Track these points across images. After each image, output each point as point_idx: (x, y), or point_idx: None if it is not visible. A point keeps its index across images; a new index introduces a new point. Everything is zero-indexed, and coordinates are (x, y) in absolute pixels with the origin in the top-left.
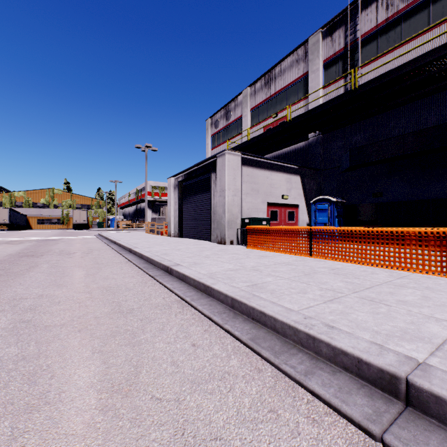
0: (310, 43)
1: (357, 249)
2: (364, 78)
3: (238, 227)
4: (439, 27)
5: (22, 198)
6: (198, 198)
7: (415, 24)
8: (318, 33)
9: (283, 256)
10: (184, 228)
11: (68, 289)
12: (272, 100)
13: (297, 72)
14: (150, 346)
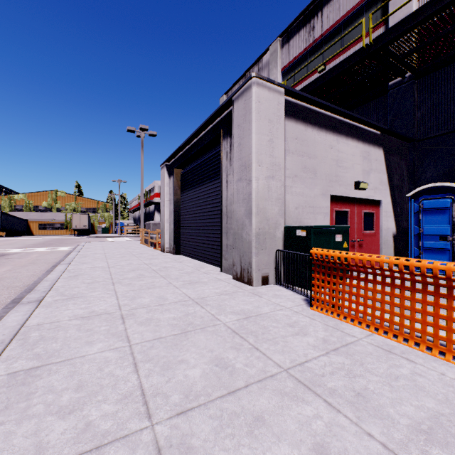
0: None
1: None
2: None
3: (278, 245)
4: None
5: (22, 201)
6: (201, 191)
7: None
8: None
9: None
10: (182, 239)
11: None
12: (316, 48)
13: None
14: None
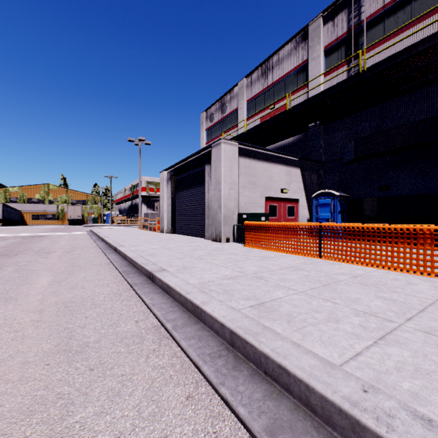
0: (310, 29)
1: (380, 251)
2: (370, 63)
3: (235, 223)
4: None
5: (16, 194)
6: (191, 192)
7: (427, 2)
8: (319, 18)
9: (288, 257)
10: (177, 223)
11: (15, 305)
12: (269, 91)
13: (296, 60)
14: None
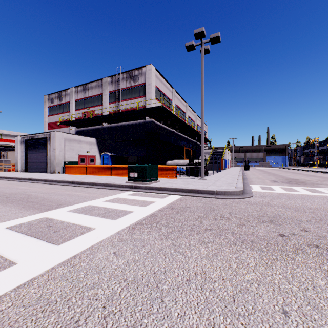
0: (103, 81)
1: (97, 171)
2: (122, 106)
3: (62, 166)
4: (141, 98)
5: None
6: (39, 150)
7: (136, 93)
8: (107, 79)
9: (77, 175)
10: (29, 166)
11: None
12: (87, 100)
13: (98, 91)
14: (33, 185)
